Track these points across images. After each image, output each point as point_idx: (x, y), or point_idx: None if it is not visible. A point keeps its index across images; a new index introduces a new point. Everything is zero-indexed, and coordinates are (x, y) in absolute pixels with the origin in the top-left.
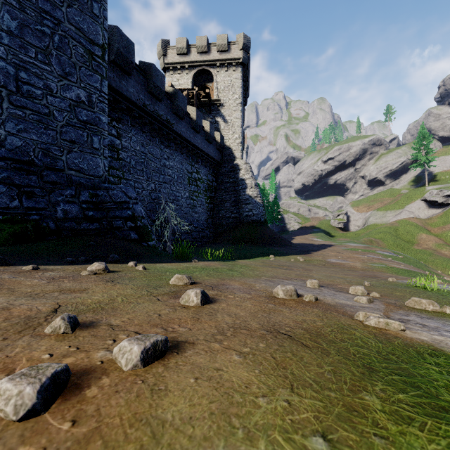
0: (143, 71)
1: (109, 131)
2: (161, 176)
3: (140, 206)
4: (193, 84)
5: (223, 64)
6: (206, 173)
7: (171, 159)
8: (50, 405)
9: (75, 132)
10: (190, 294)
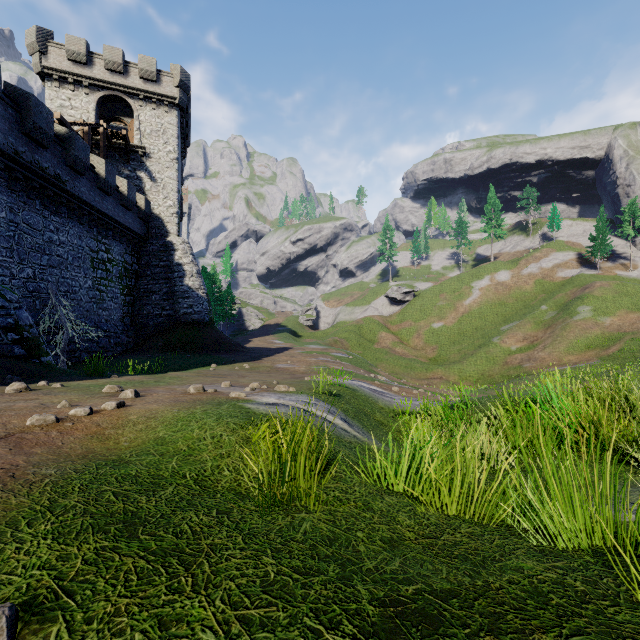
0: (14, 101)
1: None
2: (44, 256)
3: (25, 311)
4: (98, 113)
5: (149, 98)
6: (121, 251)
7: (63, 232)
8: (93, 414)
9: None
10: (127, 392)
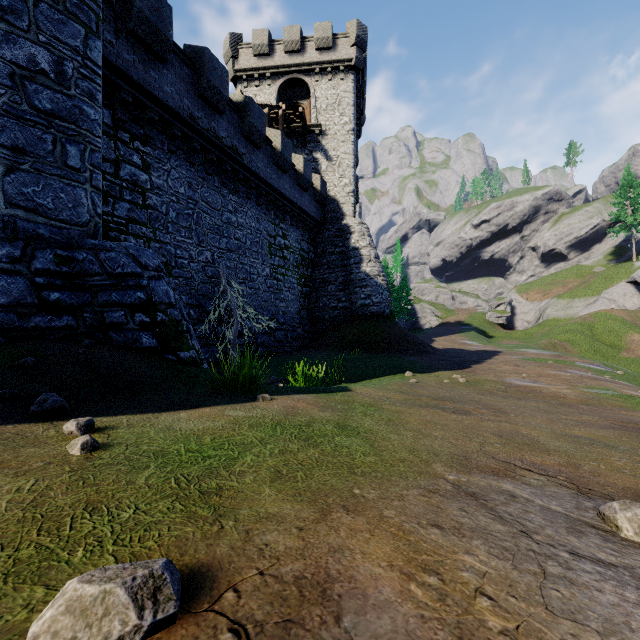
0: (190, 60)
1: (127, 158)
2: (223, 239)
3: (166, 283)
4: (279, 102)
5: (325, 69)
6: (298, 238)
7: (241, 213)
8: None
9: (25, 131)
10: None
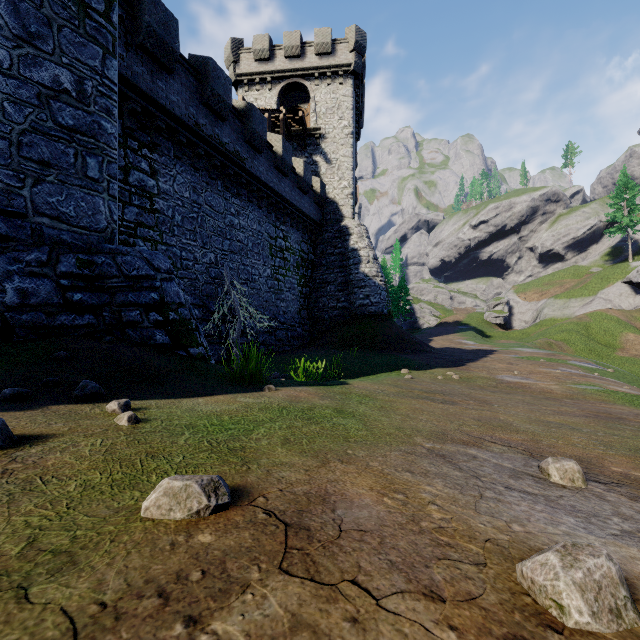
0: (195, 69)
1: (136, 164)
2: (226, 241)
3: (176, 285)
4: (279, 106)
5: (324, 74)
6: (298, 239)
7: (243, 216)
8: None
9: (50, 146)
10: None
